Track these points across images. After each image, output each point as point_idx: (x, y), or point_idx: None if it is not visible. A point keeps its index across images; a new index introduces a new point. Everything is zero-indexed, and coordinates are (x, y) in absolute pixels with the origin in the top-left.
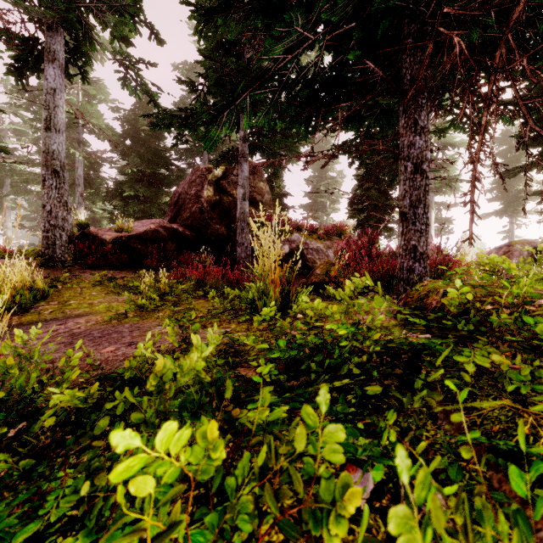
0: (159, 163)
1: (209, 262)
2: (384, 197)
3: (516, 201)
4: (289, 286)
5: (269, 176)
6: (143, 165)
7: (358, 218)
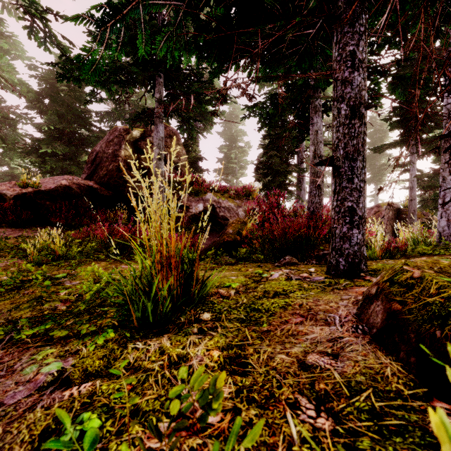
0: (79, 123)
1: (125, 219)
2: (285, 164)
3: (380, 172)
4: (192, 265)
5: (186, 141)
6: (62, 123)
7: (263, 181)
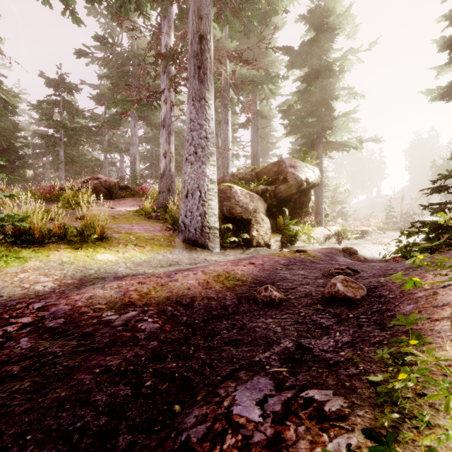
0: None
1: None
2: None
3: None
4: None
5: None
6: None
7: None
